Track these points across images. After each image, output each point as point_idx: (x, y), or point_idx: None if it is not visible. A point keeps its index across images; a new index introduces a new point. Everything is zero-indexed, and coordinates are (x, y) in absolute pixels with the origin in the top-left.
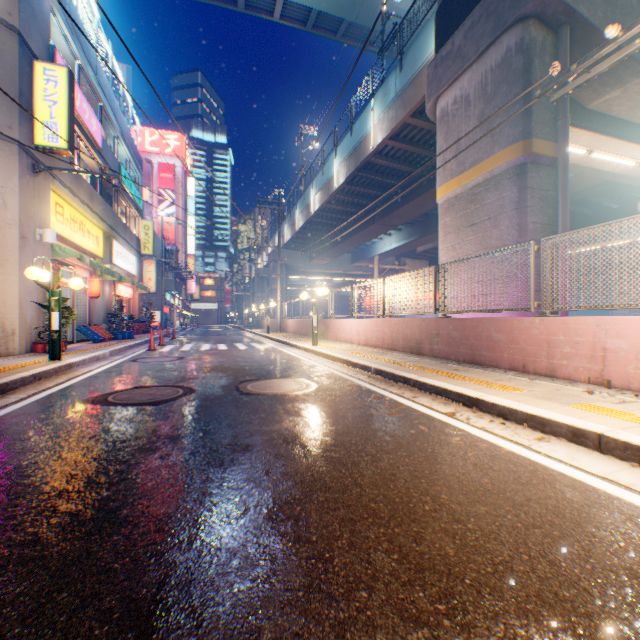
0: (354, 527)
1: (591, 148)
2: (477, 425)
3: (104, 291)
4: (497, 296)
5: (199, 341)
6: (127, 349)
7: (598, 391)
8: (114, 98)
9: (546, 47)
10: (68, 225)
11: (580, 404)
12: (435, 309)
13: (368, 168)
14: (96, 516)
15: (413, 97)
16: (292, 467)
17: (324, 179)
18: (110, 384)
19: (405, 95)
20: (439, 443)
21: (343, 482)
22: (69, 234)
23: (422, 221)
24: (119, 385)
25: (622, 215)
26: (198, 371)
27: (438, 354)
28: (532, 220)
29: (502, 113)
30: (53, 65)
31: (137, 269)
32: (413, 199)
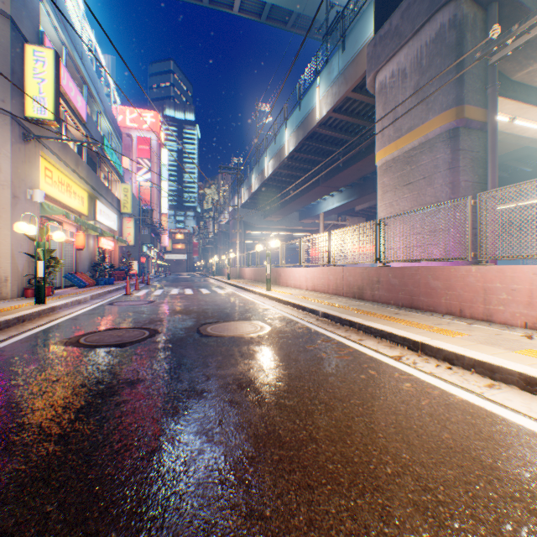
0: (312, 497)
1: (514, 116)
2: (425, 370)
3: (89, 244)
4: (435, 247)
5: (169, 286)
6: (106, 293)
7: (536, 336)
8: (97, 79)
9: (477, 22)
10: (56, 187)
11: (525, 350)
12: (376, 259)
13: (314, 137)
14: (35, 478)
15: (354, 74)
16: (245, 417)
17: (276, 148)
18: (85, 326)
19: (347, 72)
20: (391, 390)
21: (298, 436)
22: (57, 195)
23: (360, 184)
24: (93, 327)
25: (535, 177)
26: (165, 314)
27: (379, 299)
28: (464, 178)
29: (436, 83)
30: (41, 47)
31: (118, 225)
32: (353, 164)
